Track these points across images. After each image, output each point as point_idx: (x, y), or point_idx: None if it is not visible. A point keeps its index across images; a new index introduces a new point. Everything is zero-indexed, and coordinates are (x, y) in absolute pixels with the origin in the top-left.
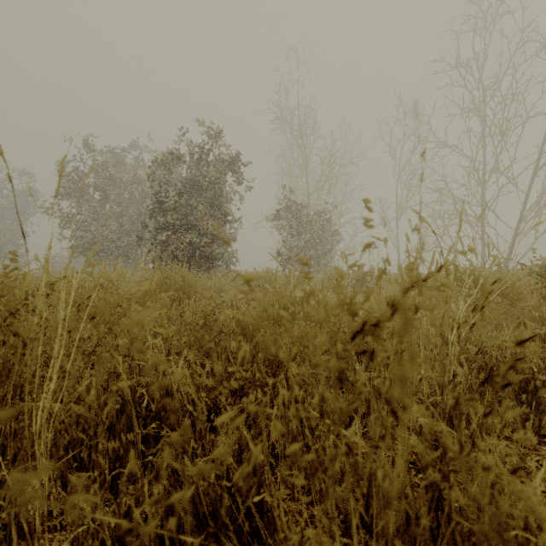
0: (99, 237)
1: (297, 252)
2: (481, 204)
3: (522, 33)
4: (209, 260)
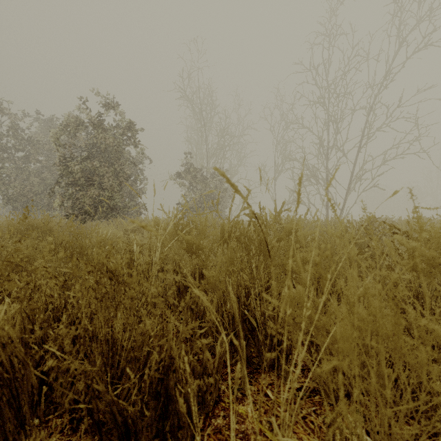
0: (24, 190)
1: (193, 204)
2: (326, 170)
3: (352, 50)
4: (115, 210)
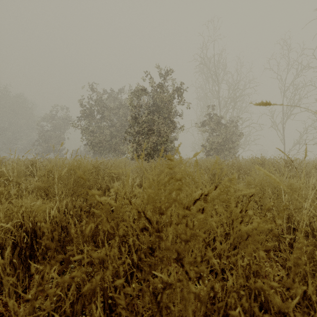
0: (101, 139)
1: (216, 146)
2: None
3: None
4: (164, 152)
